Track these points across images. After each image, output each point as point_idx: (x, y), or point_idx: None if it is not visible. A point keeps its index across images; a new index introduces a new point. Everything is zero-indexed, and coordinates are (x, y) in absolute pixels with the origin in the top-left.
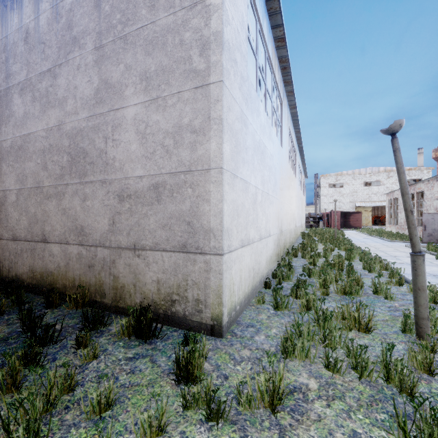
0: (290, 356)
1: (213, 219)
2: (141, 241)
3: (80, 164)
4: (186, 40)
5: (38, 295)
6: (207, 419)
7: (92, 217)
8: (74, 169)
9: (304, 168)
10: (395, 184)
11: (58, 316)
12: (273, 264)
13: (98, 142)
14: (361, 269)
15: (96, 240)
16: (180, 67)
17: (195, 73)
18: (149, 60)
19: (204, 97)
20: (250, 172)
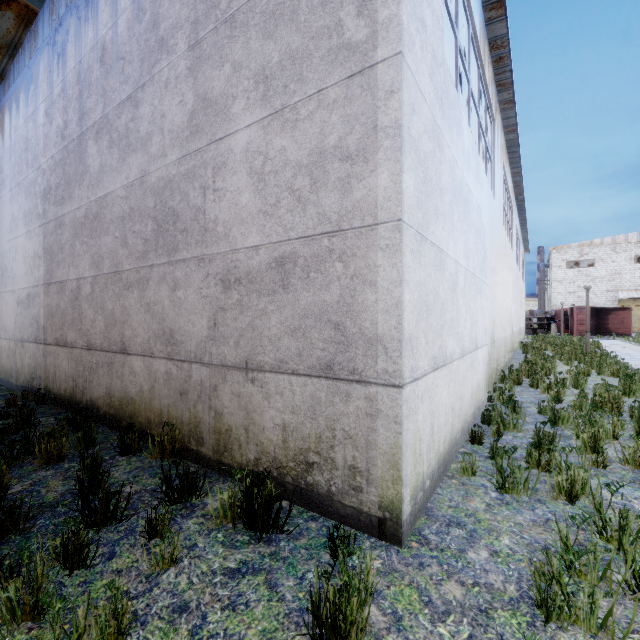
0: (559, 617)
1: (382, 318)
2: (256, 355)
3: (169, 234)
4: None
5: (116, 432)
6: None
7: (184, 315)
8: (161, 242)
9: (525, 235)
10: None
11: (135, 470)
12: (481, 398)
13: (193, 195)
14: None
15: (190, 352)
16: (321, 45)
17: (348, 50)
18: (269, 46)
19: (365, 91)
20: (446, 233)
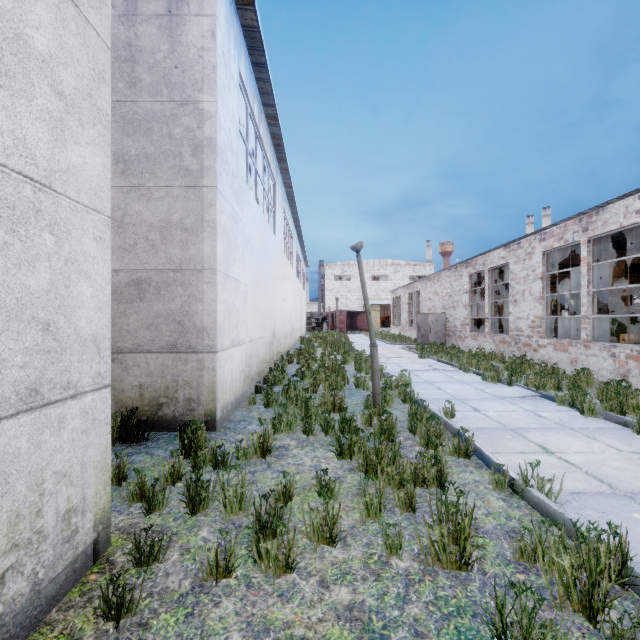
0: (278, 431)
1: (206, 318)
2: (117, 343)
3: None
4: (176, 135)
5: None
6: (215, 469)
7: None
8: None
9: (305, 255)
10: (402, 280)
11: None
12: (265, 370)
13: None
14: (353, 371)
15: None
16: (169, 161)
17: (187, 172)
18: (128, 142)
19: (197, 198)
20: (240, 269)
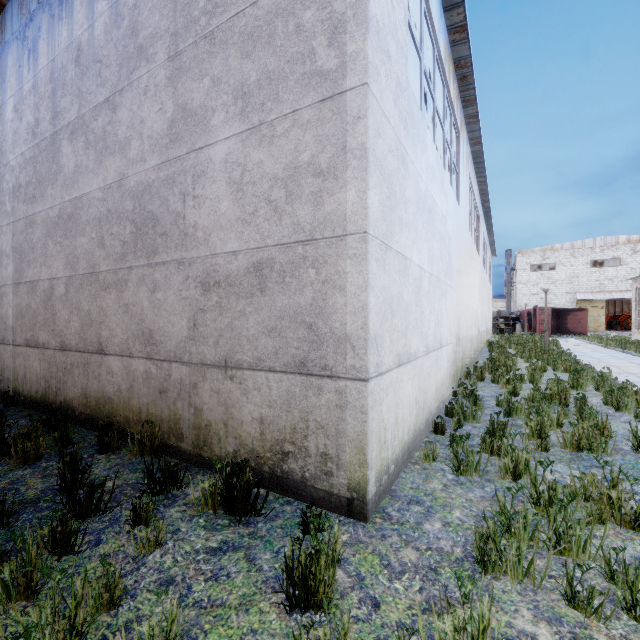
0: (493, 570)
1: (350, 319)
2: (235, 354)
3: (148, 237)
4: (306, 24)
5: (93, 432)
6: None
7: (164, 316)
8: (140, 244)
9: (492, 239)
10: None
11: (115, 466)
12: (446, 393)
13: (172, 201)
14: (599, 405)
15: (170, 352)
16: (296, 70)
17: (320, 76)
18: (248, 65)
19: (335, 115)
20: (411, 241)
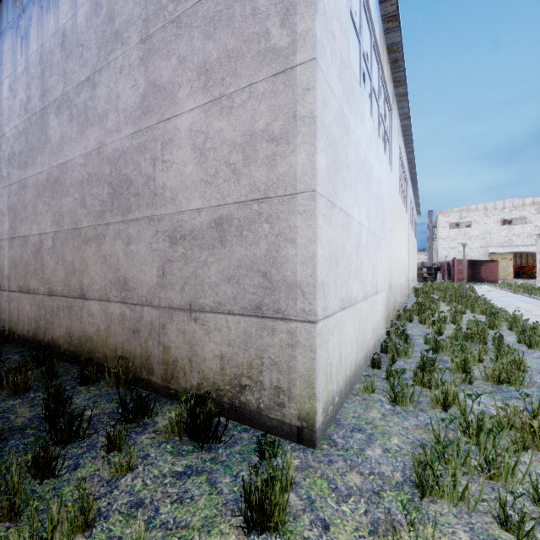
0: (431, 493)
1: (300, 268)
2: (198, 299)
3: (123, 197)
4: (261, 7)
5: (76, 366)
6: None
7: (137, 266)
8: (116, 203)
9: (417, 201)
10: None
11: (94, 397)
12: (381, 332)
13: (144, 165)
14: (513, 343)
15: (142, 297)
16: (252, 48)
17: (274, 53)
18: (209, 45)
19: (287, 87)
20: (352, 200)
